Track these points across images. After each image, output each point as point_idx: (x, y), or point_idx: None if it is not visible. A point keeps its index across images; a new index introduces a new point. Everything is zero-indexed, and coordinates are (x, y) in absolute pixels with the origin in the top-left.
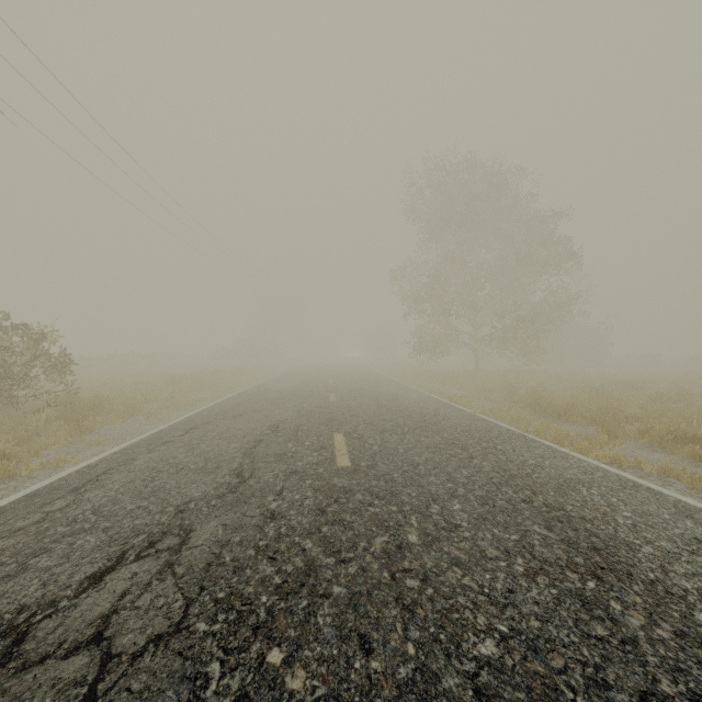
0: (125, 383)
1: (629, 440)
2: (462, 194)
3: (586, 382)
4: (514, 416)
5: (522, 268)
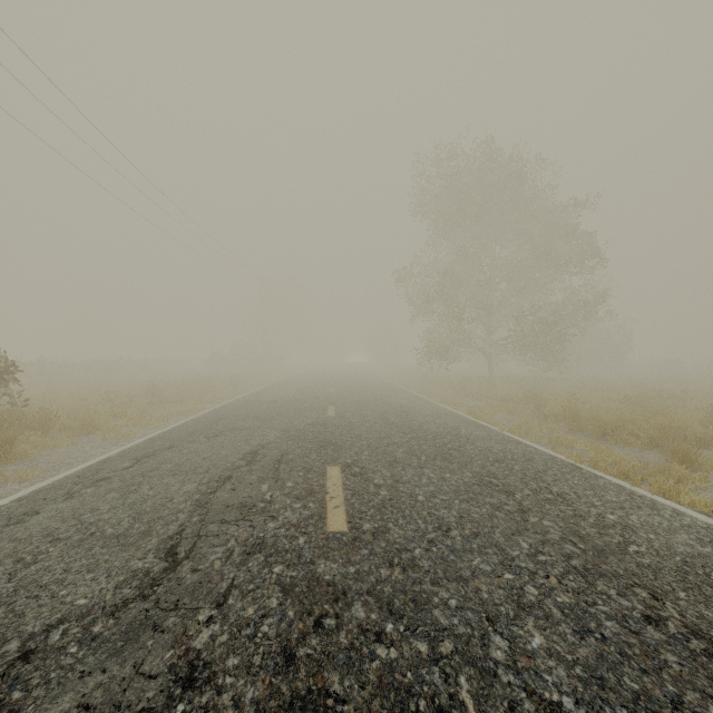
0: (101, 392)
1: (712, 472)
2: (475, 185)
3: (619, 391)
4: (549, 434)
5: (541, 266)
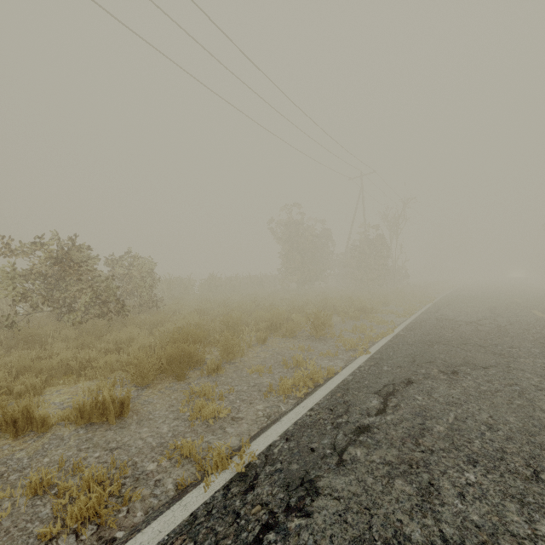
0: None
1: None
2: None
3: None
4: None
5: None
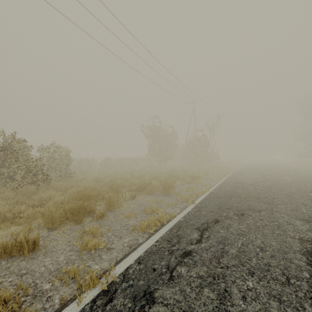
0: None
1: None
2: None
3: None
4: None
5: None
